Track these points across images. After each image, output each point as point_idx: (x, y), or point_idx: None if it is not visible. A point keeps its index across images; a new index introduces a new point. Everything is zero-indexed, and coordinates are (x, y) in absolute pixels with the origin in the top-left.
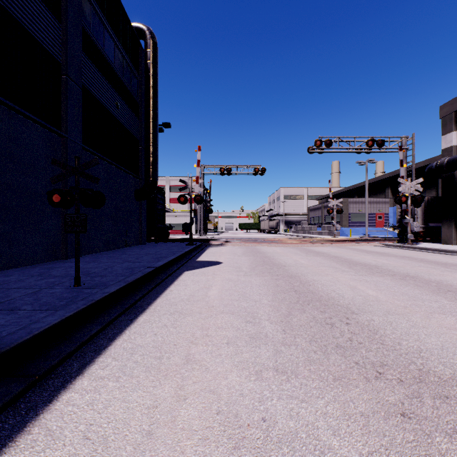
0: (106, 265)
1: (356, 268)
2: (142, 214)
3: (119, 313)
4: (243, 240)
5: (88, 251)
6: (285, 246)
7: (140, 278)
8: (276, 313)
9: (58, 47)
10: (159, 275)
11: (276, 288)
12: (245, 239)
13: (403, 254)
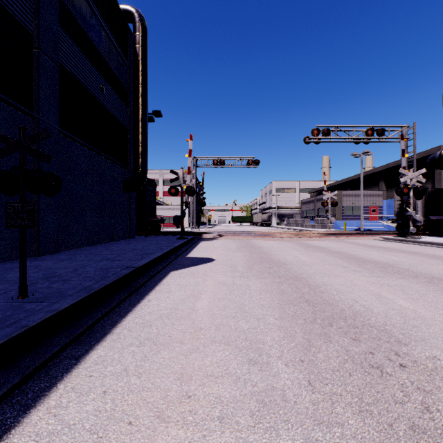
0: (79, 264)
1: (367, 266)
2: (131, 206)
3: (63, 344)
4: (237, 234)
5: (67, 247)
6: (280, 240)
7: (111, 283)
8: (290, 343)
9: (28, 16)
10: (139, 278)
11: (282, 296)
12: (239, 232)
13: (409, 249)
